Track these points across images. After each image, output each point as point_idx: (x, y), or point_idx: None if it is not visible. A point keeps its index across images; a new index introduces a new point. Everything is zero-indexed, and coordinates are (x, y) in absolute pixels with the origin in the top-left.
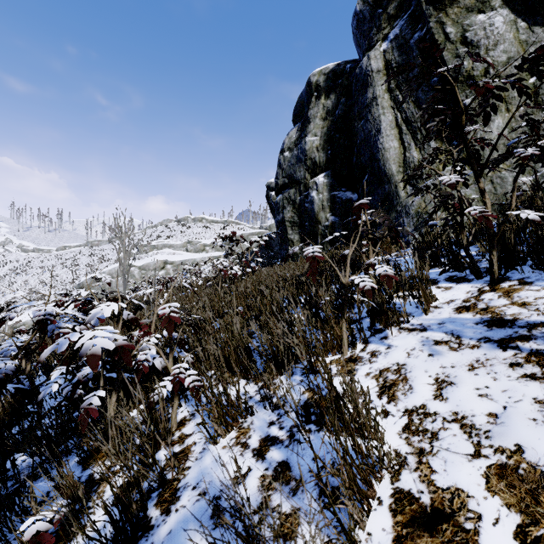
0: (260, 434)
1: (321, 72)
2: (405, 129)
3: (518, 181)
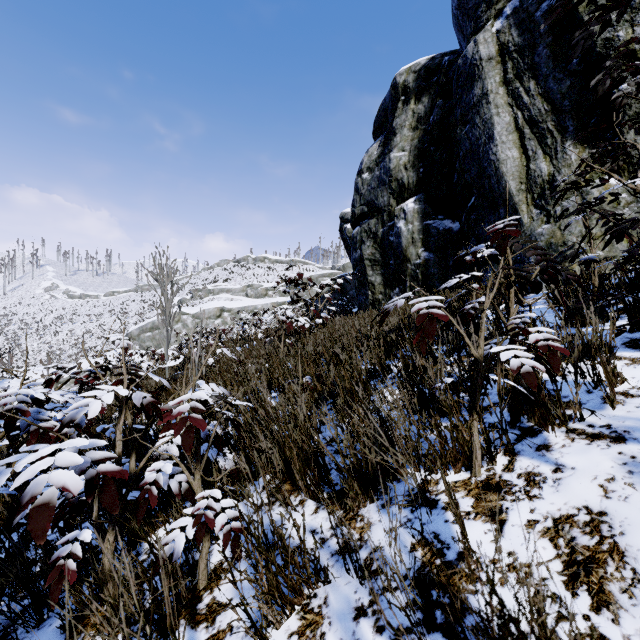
0: (341, 636)
1: (410, 70)
2: (529, 133)
3: None
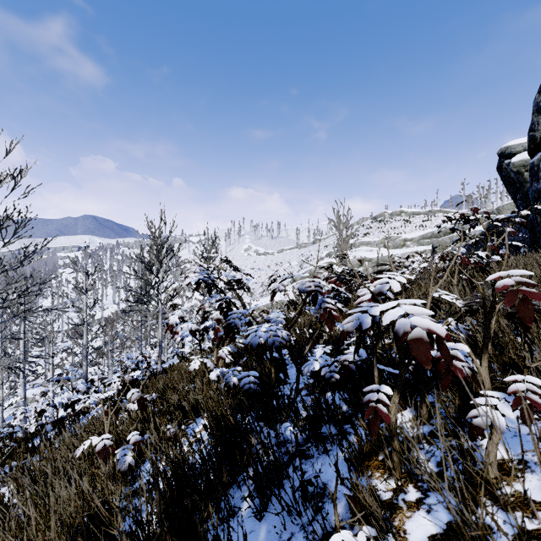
0: None
1: None
2: None
3: None
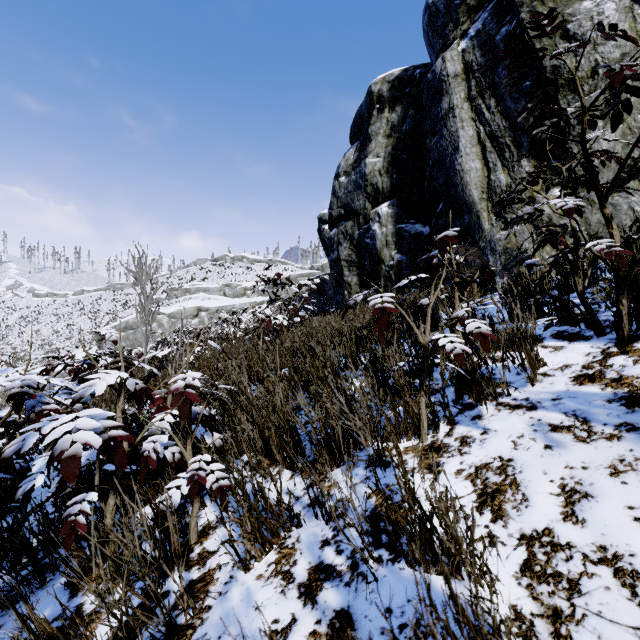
0: (309, 560)
1: (385, 80)
2: (490, 146)
3: (636, 209)
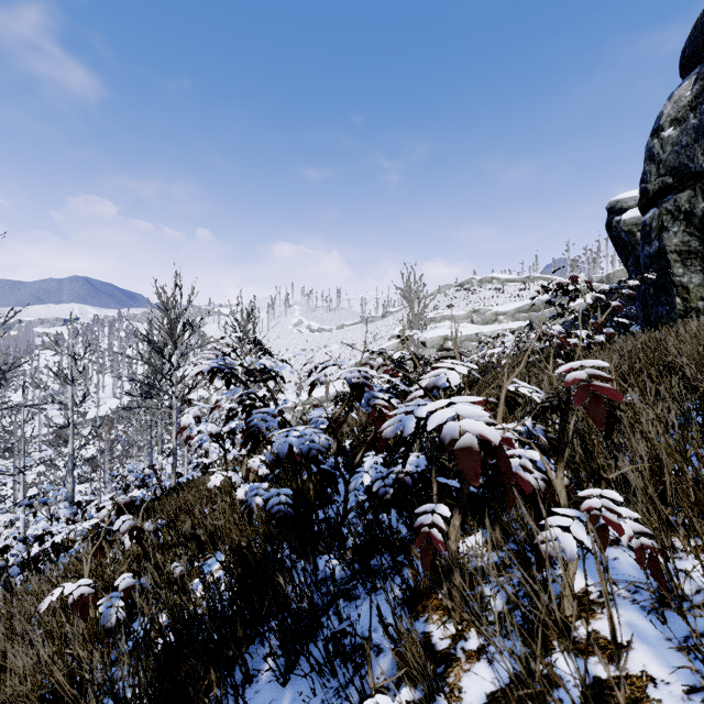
0: None
1: None
2: None
3: None
